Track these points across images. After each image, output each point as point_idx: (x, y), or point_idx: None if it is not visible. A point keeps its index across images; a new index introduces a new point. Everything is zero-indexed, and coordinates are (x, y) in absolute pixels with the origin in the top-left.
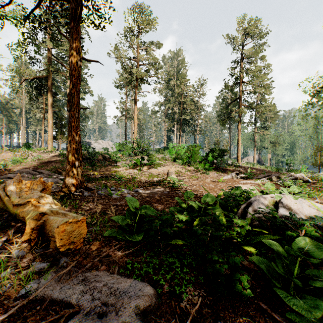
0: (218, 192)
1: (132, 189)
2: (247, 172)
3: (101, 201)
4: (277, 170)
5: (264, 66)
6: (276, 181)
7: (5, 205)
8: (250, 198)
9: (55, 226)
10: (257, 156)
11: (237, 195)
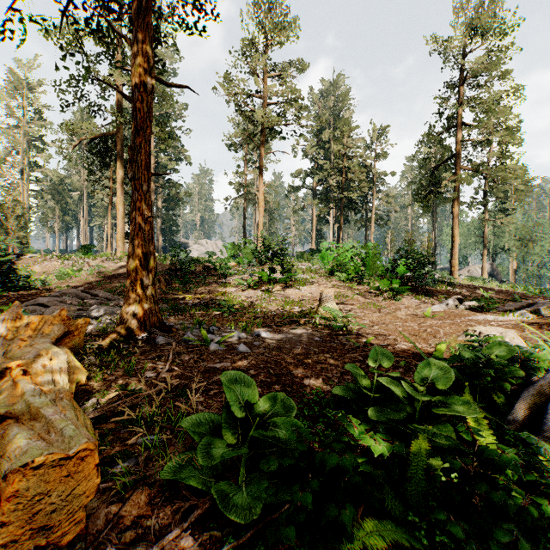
0: (431, 341)
1: (252, 329)
2: (478, 296)
3: (186, 357)
4: (538, 293)
5: (506, 91)
6: None
7: None
8: (532, 368)
9: (3, 472)
10: (488, 265)
11: (507, 363)
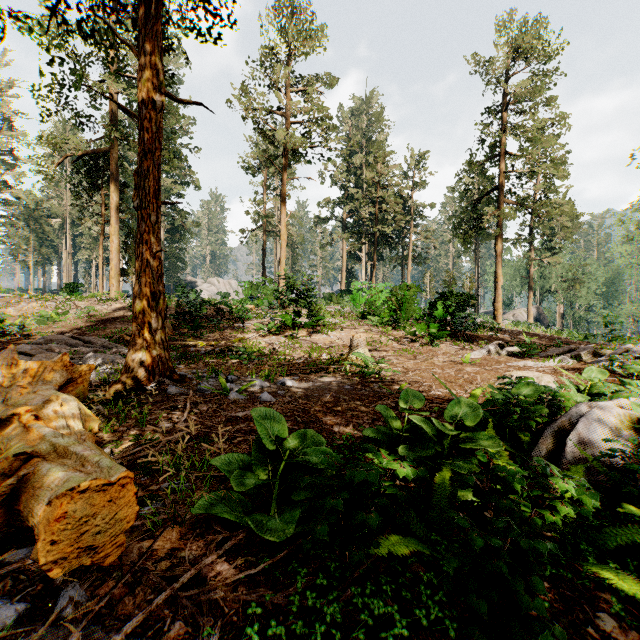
0: (468, 387)
1: (275, 378)
2: (521, 342)
3: (203, 407)
4: (584, 339)
5: (552, 119)
6: (591, 362)
7: None
8: (559, 408)
9: (45, 500)
10: (534, 308)
11: (532, 401)
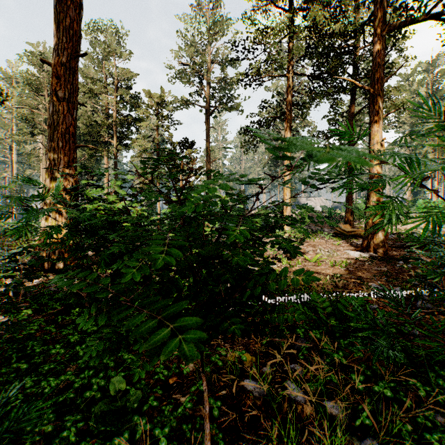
0: None
1: None
2: None
3: None
4: None
5: None
6: None
7: (342, 233)
8: None
9: None
10: None
11: None
